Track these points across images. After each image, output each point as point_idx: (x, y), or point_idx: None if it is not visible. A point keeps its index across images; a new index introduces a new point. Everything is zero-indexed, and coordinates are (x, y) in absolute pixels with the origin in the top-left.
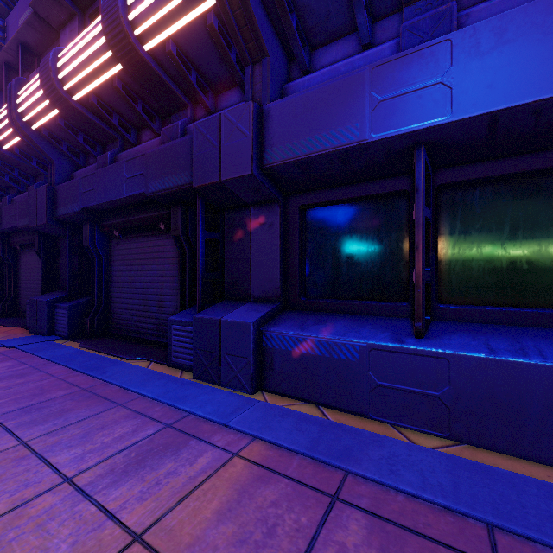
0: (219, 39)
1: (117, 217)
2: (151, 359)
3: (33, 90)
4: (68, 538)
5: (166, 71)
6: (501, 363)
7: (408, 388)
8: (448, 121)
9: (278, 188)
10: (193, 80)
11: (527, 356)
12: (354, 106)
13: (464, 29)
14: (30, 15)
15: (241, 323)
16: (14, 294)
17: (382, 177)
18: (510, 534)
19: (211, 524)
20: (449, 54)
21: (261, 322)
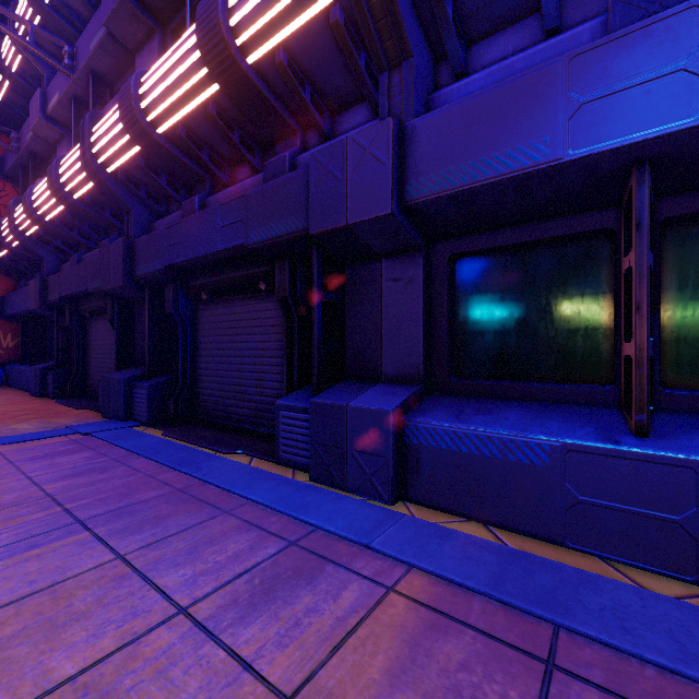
0: (345, 40)
1: (206, 276)
2: (252, 453)
3: (110, 124)
4: (199, 694)
5: (272, 88)
6: None
7: (628, 507)
8: (694, 124)
9: (421, 233)
10: (307, 98)
11: None
12: (542, 114)
13: None
14: (103, 36)
15: (376, 411)
16: (83, 370)
17: (574, 212)
18: None
19: (383, 691)
20: (697, 26)
21: (402, 410)
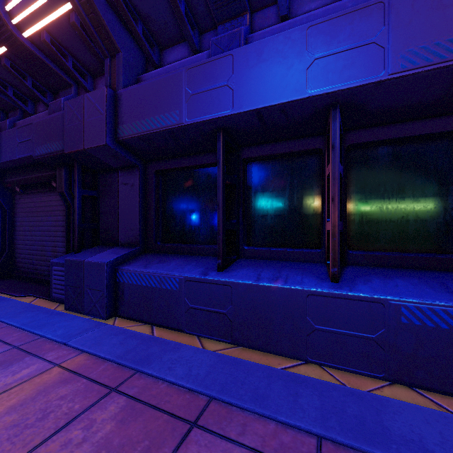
0: (82, 34)
1: (17, 175)
2: (38, 295)
3: None
4: None
5: (47, 55)
6: (260, 287)
7: (208, 308)
8: (231, 113)
9: (137, 156)
10: (70, 65)
11: (276, 282)
12: (176, 97)
13: (240, 48)
14: None
15: (98, 263)
16: None
17: (208, 151)
18: (221, 402)
19: None
20: (232, 65)
21: (116, 262)
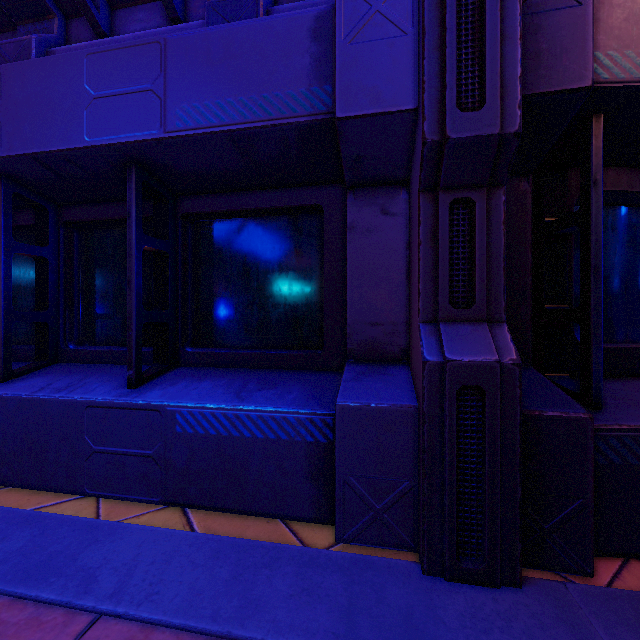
0: None
1: None
2: None
3: None
4: None
5: None
6: (34, 401)
7: None
8: None
9: None
10: None
11: (59, 392)
12: None
13: (9, 65)
14: None
15: None
16: None
17: (15, 207)
18: None
19: None
20: None
21: None
